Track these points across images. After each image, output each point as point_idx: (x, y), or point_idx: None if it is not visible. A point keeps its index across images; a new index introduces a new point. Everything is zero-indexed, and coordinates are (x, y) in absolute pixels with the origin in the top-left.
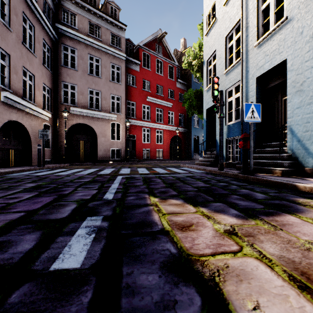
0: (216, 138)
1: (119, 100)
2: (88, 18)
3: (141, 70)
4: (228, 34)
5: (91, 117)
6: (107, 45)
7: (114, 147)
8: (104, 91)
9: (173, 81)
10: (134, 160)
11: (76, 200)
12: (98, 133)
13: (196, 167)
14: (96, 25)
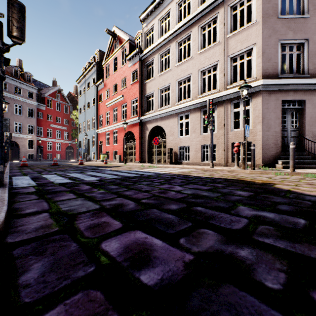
0: (81, 152)
1: (31, 125)
2: (15, 85)
3: (47, 109)
4: (84, 122)
5: (16, 137)
6: (26, 98)
7: (30, 153)
8: (24, 122)
9: (68, 115)
10: (42, 160)
11: (49, 163)
12: (20, 145)
13: (73, 161)
14: (19, 87)
